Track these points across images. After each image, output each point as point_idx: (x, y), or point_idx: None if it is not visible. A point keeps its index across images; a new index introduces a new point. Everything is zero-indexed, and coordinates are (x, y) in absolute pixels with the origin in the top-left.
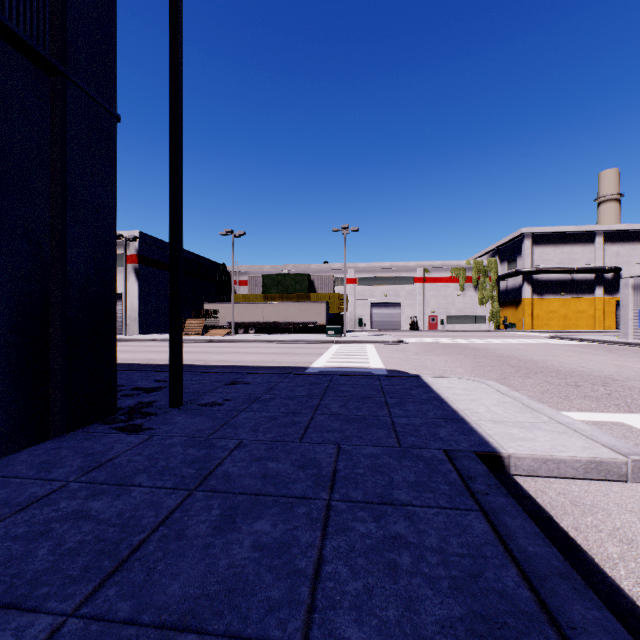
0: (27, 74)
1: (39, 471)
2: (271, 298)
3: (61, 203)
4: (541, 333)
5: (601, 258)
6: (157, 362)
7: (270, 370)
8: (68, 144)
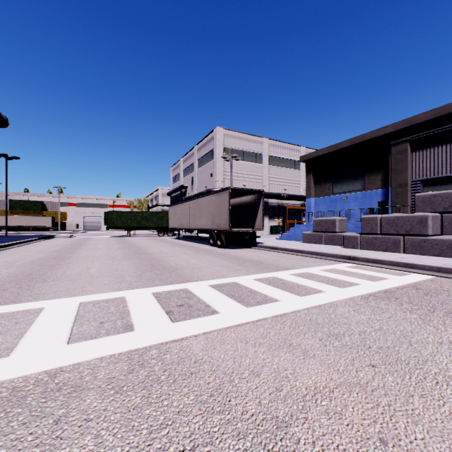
0: None
1: None
2: (16, 213)
3: None
4: None
5: None
6: None
7: None
8: None
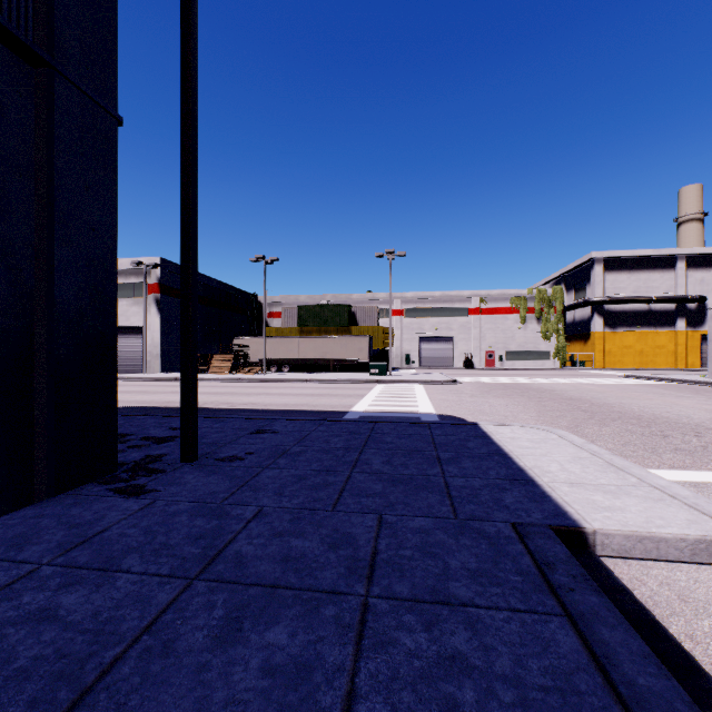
0: (4, 64)
1: (8, 549)
2: (308, 332)
3: (47, 220)
4: (614, 371)
5: (683, 286)
6: (177, 405)
7: (304, 415)
8: (55, 149)
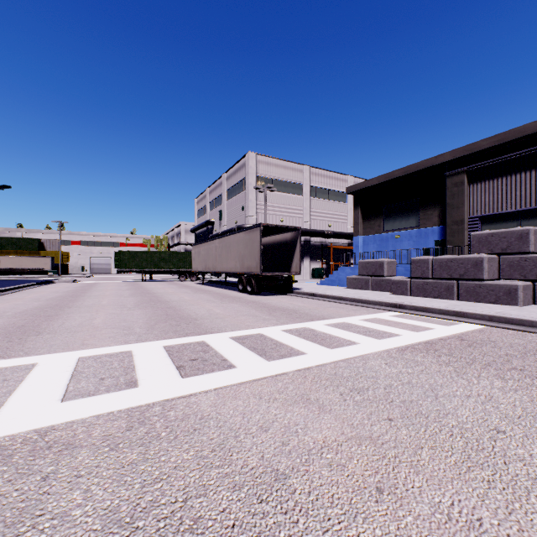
0: None
1: None
2: (7, 253)
3: None
4: None
5: None
6: None
7: None
8: None
